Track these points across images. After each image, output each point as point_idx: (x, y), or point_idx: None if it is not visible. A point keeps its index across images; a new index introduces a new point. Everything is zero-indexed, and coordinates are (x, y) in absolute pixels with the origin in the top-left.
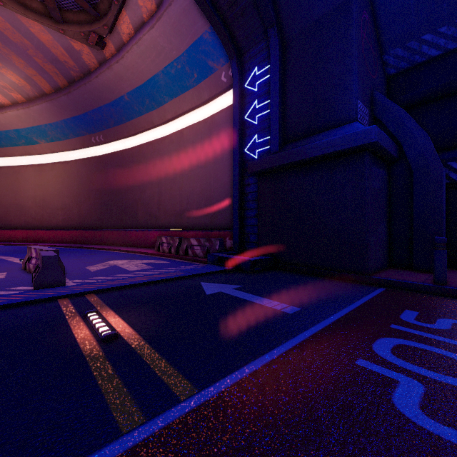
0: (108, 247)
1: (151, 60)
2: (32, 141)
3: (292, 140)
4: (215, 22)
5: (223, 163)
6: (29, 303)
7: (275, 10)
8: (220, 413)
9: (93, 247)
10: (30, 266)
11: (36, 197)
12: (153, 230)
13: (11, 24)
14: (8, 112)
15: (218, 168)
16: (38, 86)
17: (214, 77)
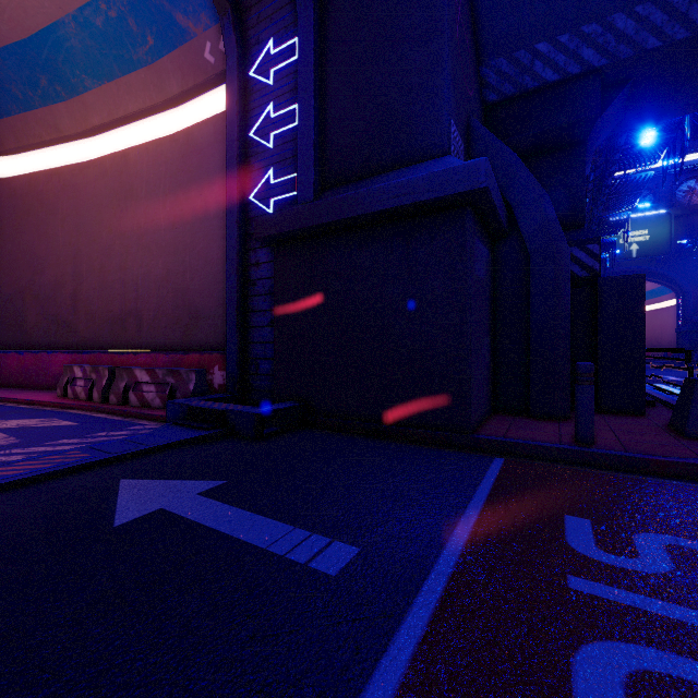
0: None
1: None
2: None
3: (338, 183)
4: None
5: (210, 222)
6: None
7: None
8: None
9: None
10: None
11: None
12: (58, 353)
13: None
14: None
15: (201, 232)
16: None
17: (190, 50)
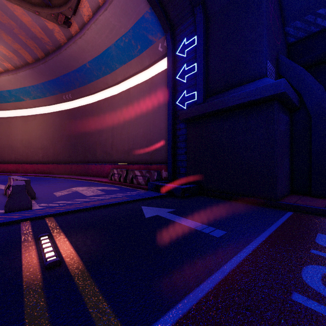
0: (75, 177)
1: (105, 35)
2: (20, 98)
3: (213, 93)
4: (153, 3)
5: (160, 113)
6: None
7: None
8: None
9: (63, 177)
10: (8, 192)
11: (22, 140)
12: (107, 164)
13: (0, 9)
14: (1, 77)
15: (156, 117)
16: (23, 57)
17: (153, 48)
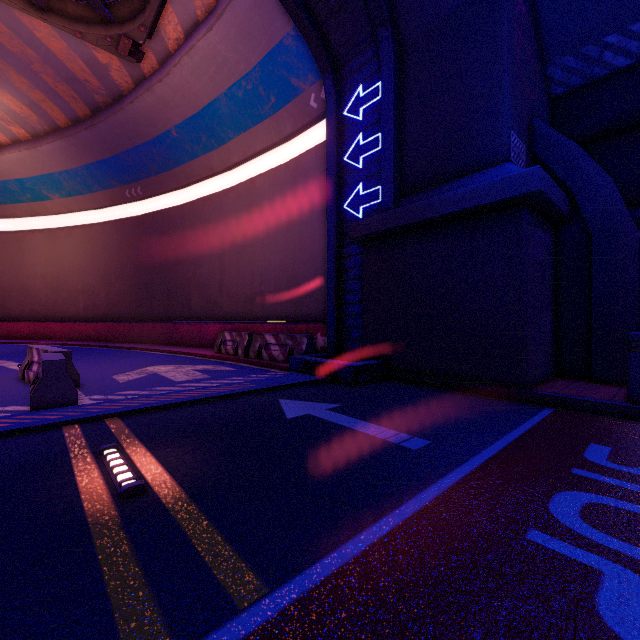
0: (149, 346)
1: (208, 77)
2: (41, 195)
3: (413, 190)
4: (300, 20)
5: (313, 225)
6: (18, 432)
7: (389, 1)
8: (305, 637)
9: (126, 346)
10: (30, 375)
11: (46, 275)
12: (212, 323)
13: (8, 26)
14: (6, 154)
15: (306, 233)
16: (49, 116)
17: (300, 101)
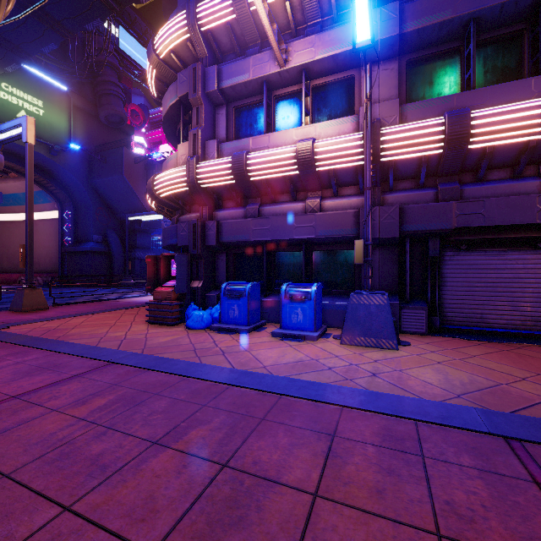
0: None
1: (14, 189)
2: None
3: (79, 242)
4: (47, 192)
5: (58, 242)
6: None
7: (72, 197)
8: None
9: None
10: None
11: None
12: (15, 273)
13: None
14: None
15: (56, 244)
16: None
17: (52, 204)
